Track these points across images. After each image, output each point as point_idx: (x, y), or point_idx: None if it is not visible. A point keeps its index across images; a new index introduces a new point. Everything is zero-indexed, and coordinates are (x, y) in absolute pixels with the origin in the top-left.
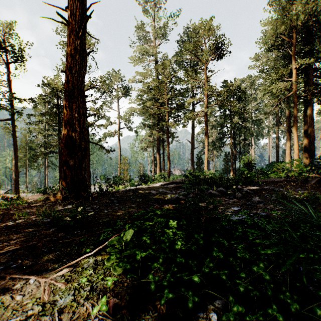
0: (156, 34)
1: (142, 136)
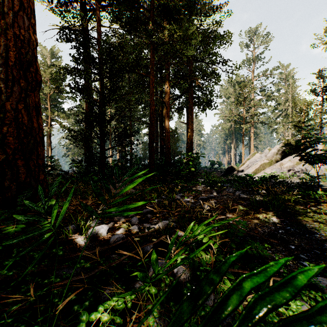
0: None
1: None
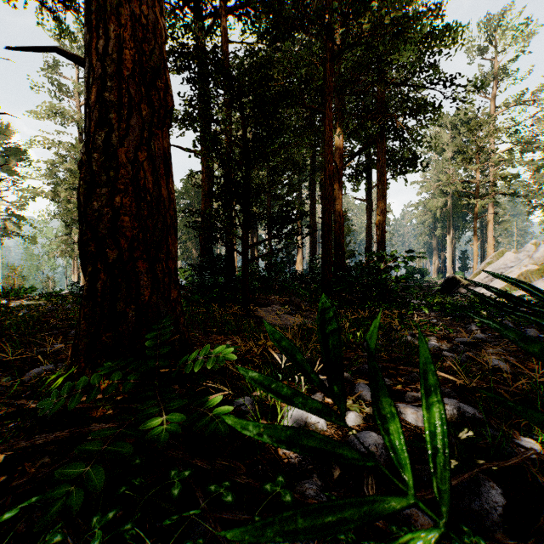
0: (78, 88)
1: (53, 229)
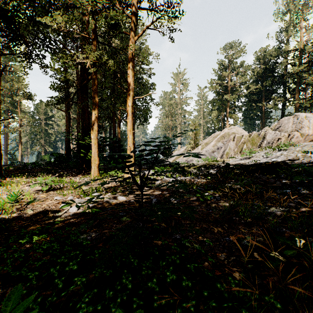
0: None
1: None
